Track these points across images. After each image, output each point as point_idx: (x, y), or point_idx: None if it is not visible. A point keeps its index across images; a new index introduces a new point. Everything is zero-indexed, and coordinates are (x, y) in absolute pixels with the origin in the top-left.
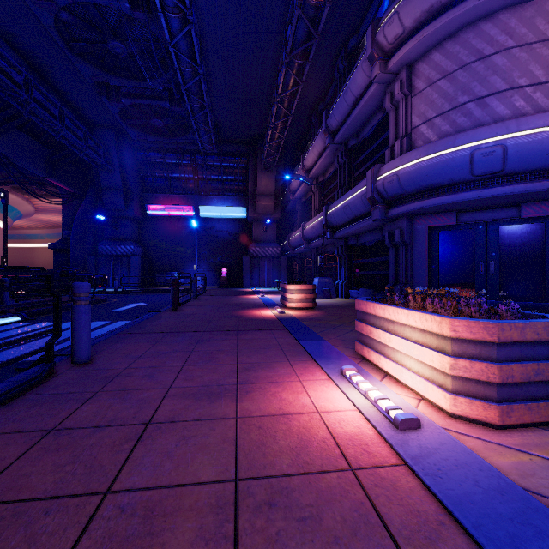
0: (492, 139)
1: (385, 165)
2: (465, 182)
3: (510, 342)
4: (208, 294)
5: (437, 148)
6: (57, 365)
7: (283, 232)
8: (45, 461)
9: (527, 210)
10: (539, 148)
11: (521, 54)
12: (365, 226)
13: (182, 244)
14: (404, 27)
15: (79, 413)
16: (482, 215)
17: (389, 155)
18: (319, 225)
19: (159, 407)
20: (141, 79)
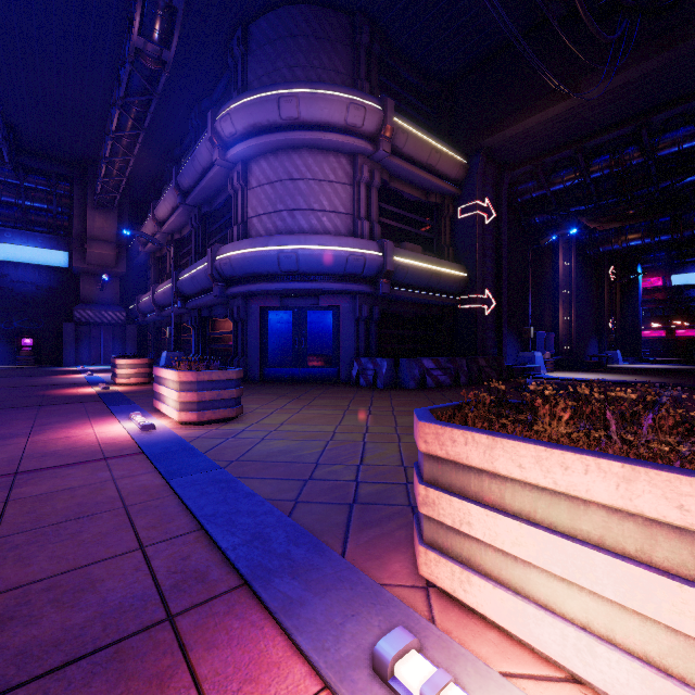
0: (291, 247)
1: (223, 247)
2: (278, 275)
3: (205, 381)
4: None
5: (257, 245)
6: None
7: (132, 291)
8: None
9: (323, 300)
10: (317, 260)
11: (315, 186)
12: (212, 300)
13: None
14: (237, 130)
15: None
16: (297, 301)
17: (231, 237)
18: (171, 291)
19: None
20: None
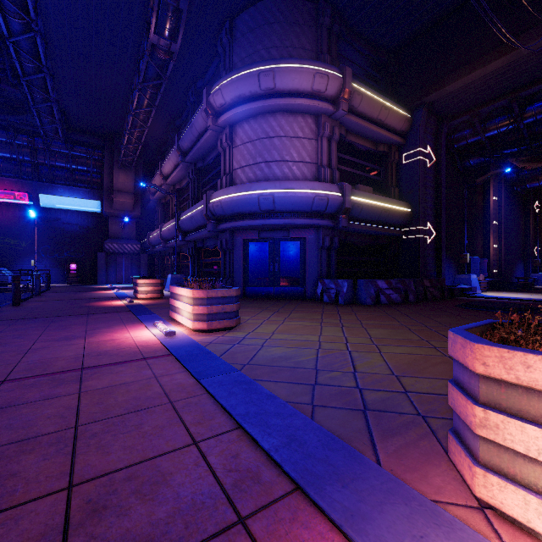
0: (269, 191)
1: (215, 193)
2: (258, 213)
3: (213, 298)
4: (53, 291)
5: (242, 190)
6: None
7: (144, 229)
8: None
9: (292, 233)
10: (289, 201)
11: (287, 142)
12: (206, 234)
13: (13, 236)
14: (225, 101)
15: None
16: (272, 234)
17: (220, 185)
18: (174, 228)
19: (34, 345)
20: None
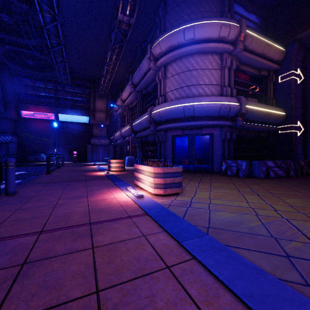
0: (190, 104)
1: (155, 107)
2: (182, 118)
3: (167, 173)
4: (65, 166)
5: (173, 104)
6: None
7: (111, 131)
8: (23, 213)
9: (204, 130)
10: (204, 109)
11: (201, 72)
12: (148, 133)
13: (46, 136)
14: (162, 50)
15: (25, 205)
16: (190, 131)
17: (158, 102)
18: (128, 130)
19: (58, 201)
20: (21, 37)
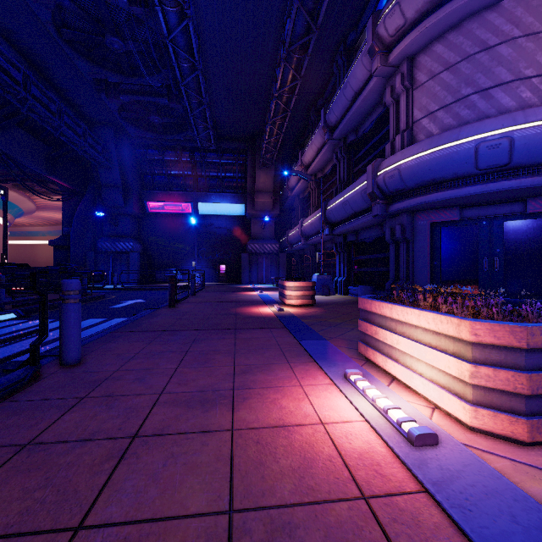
0: (498, 131)
1: (386, 159)
2: (469, 176)
3: (540, 348)
4: (206, 291)
5: (441, 142)
6: (45, 367)
7: (281, 228)
8: (13, 484)
9: (534, 205)
10: None
11: (527, 44)
12: (365, 222)
13: (181, 241)
14: (405, 19)
15: (60, 423)
16: (486, 210)
17: (390, 150)
18: (318, 221)
19: (148, 416)
20: (140, 75)
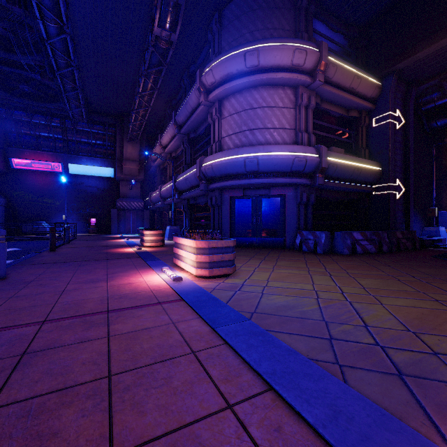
0: (253, 154)
1: (206, 157)
2: (243, 174)
3: (213, 248)
4: (79, 240)
5: (230, 154)
6: None
7: (146, 190)
8: (19, 302)
9: (273, 191)
10: (271, 162)
11: (268, 111)
12: (198, 193)
13: (50, 197)
14: (216, 79)
15: (21, 292)
16: (255, 192)
17: (210, 151)
18: (171, 188)
19: (67, 287)
20: (12, 52)
